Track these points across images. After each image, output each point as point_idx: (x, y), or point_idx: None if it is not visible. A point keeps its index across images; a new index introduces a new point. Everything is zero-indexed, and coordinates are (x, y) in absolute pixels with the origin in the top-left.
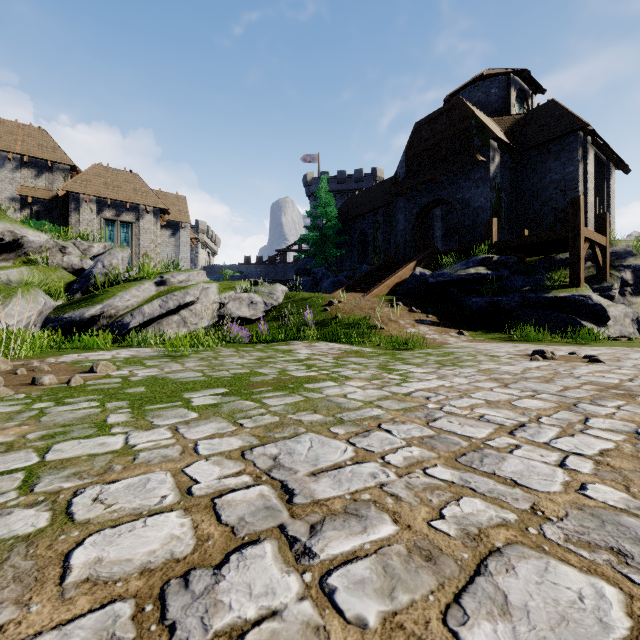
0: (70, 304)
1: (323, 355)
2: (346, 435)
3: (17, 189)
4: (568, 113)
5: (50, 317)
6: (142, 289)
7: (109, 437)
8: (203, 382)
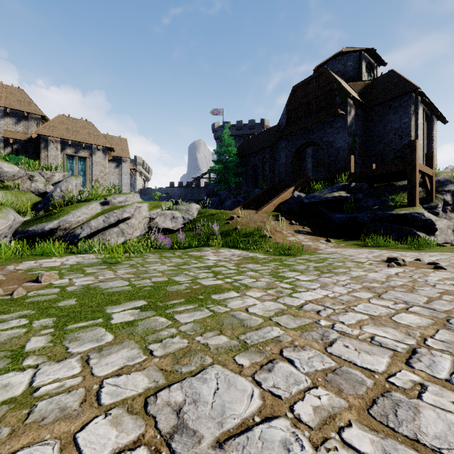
0: (34, 219)
1: (227, 261)
2: (251, 368)
3: (1, 132)
4: (404, 79)
5: (18, 230)
6: (90, 208)
7: (17, 374)
8: (127, 293)
